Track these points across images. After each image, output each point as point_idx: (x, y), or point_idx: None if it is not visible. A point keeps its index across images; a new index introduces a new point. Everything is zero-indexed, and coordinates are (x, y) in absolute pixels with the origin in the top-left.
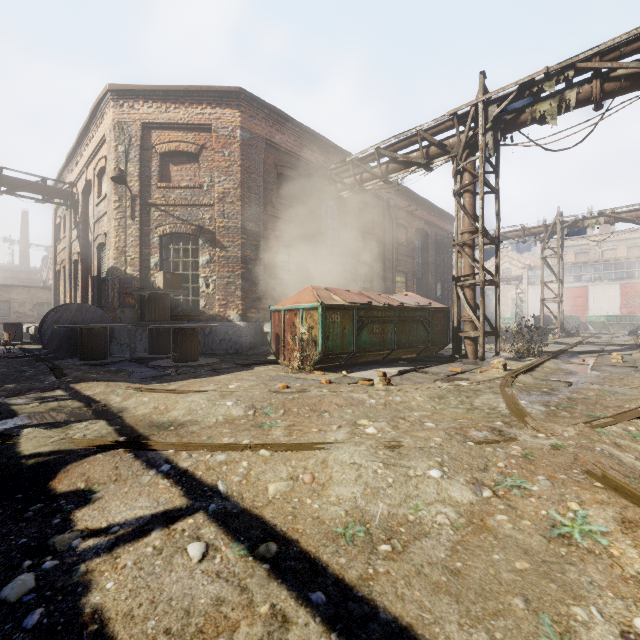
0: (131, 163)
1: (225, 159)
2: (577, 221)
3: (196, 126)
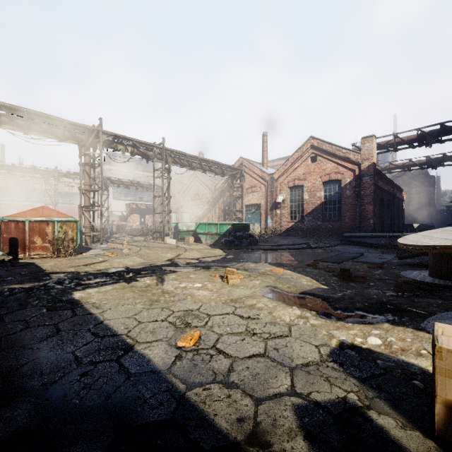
0: None
1: None
2: (67, 174)
3: None
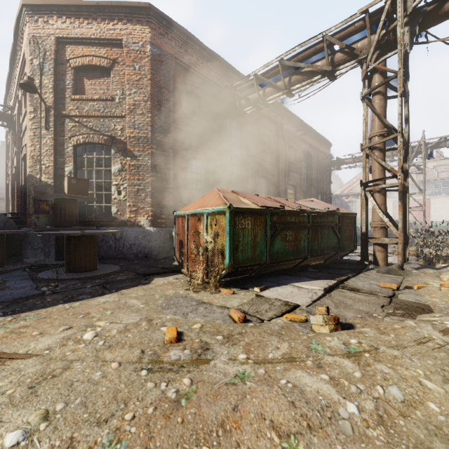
0: (45, 76)
1: (135, 73)
2: (440, 142)
3: (108, 41)
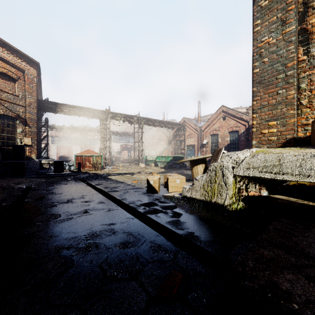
0: None
1: (31, 88)
2: (91, 130)
3: (17, 67)
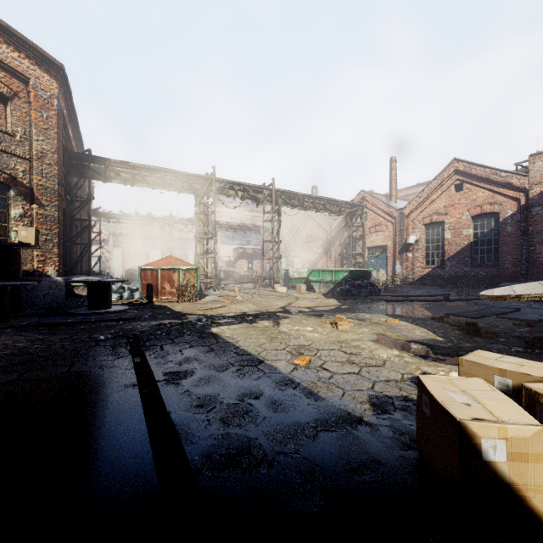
0: None
1: (44, 120)
2: (180, 221)
3: (10, 69)
